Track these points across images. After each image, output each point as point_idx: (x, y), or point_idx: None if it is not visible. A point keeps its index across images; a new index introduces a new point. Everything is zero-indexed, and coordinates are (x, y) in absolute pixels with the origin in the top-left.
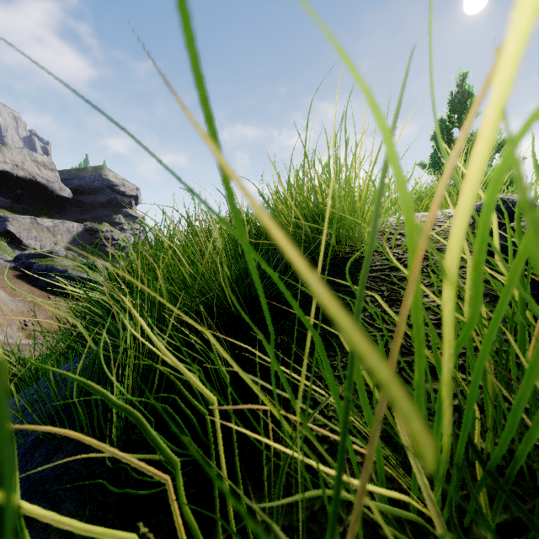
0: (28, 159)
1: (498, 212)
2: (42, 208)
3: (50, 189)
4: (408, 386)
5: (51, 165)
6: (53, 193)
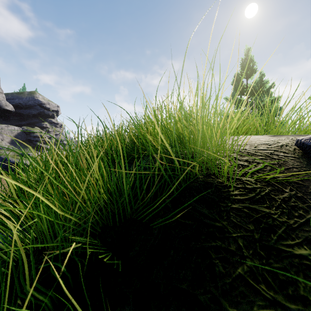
0: None
1: None
2: None
3: None
4: None
5: None
6: (0, 107)
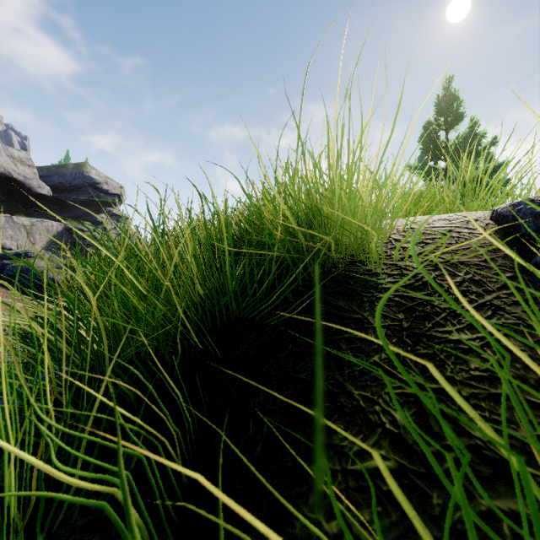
0: (3, 154)
1: (532, 217)
2: (19, 206)
3: (27, 186)
4: (485, 525)
5: (29, 161)
6: (31, 190)
